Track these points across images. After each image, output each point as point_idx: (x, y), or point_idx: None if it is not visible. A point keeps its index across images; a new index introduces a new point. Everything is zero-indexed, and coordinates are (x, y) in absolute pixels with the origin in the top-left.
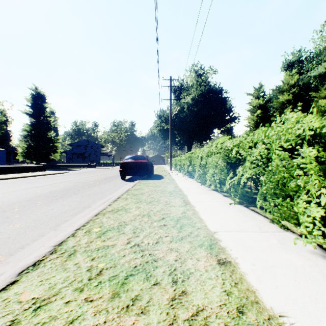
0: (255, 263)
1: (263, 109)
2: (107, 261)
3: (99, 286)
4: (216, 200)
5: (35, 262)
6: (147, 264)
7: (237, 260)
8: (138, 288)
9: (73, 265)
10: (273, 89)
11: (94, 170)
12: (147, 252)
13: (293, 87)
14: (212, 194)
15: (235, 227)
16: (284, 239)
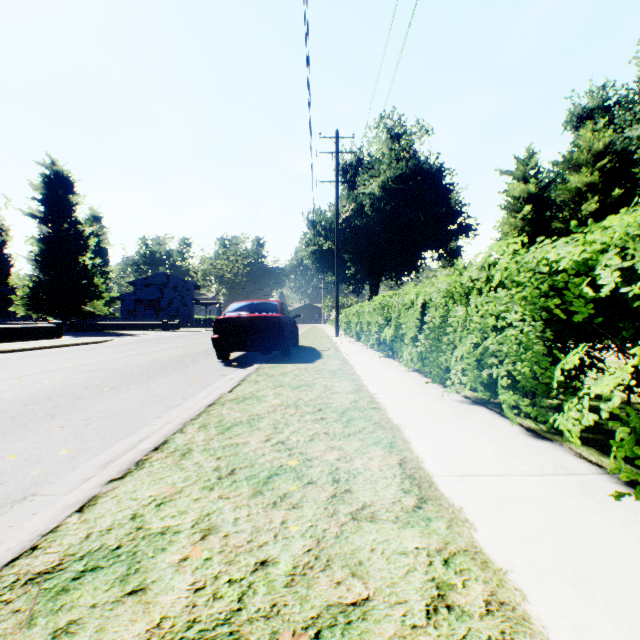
0: None
1: (535, 204)
2: None
3: None
4: (523, 461)
5: None
6: None
7: None
8: None
9: None
10: (557, 162)
11: (171, 337)
12: None
13: (601, 157)
14: (486, 425)
15: None
16: None
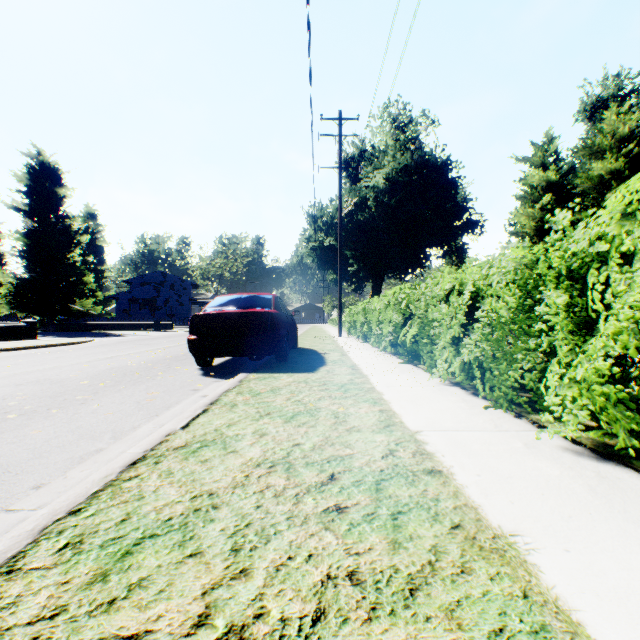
0: None
1: (555, 194)
2: None
3: None
4: None
5: None
6: None
7: None
8: None
9: None
10: (577, 149)
11: (159, 337)
12: None
13: (626, 142)
14: None
15: None
16: None
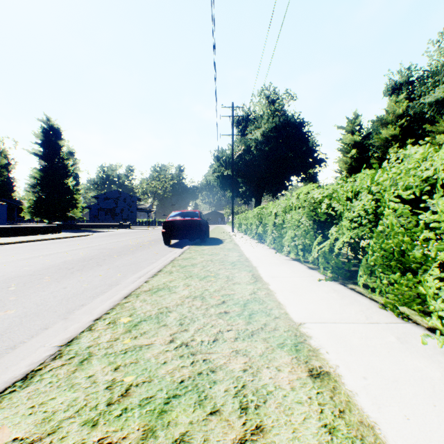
0: (368, 374)
1: (359, 148)
2: (139, 372)
3: (123, 417)
4: (298, 274)
5: (27, 374)
6: (201, 377)
7: (338, 369)
8: (185, 420)
9: (84, 378)
10: (374, 121)
11: (127, 232)
12: (200, 356)
13: (401, 118)
14: (292, 266)
15: (329, 316)
16: (405, 335)
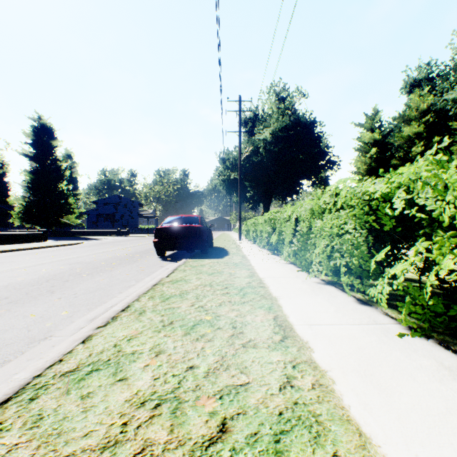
0: None
1: (379, 147)
2: None
3: None
4: (350, 317)
5: None
6: None
7: None
8: None
9: None
10: (395, 118)
11: (123, 240)
12: None
13: (425, 114)
14: (332, 297)
15: None
16: None
